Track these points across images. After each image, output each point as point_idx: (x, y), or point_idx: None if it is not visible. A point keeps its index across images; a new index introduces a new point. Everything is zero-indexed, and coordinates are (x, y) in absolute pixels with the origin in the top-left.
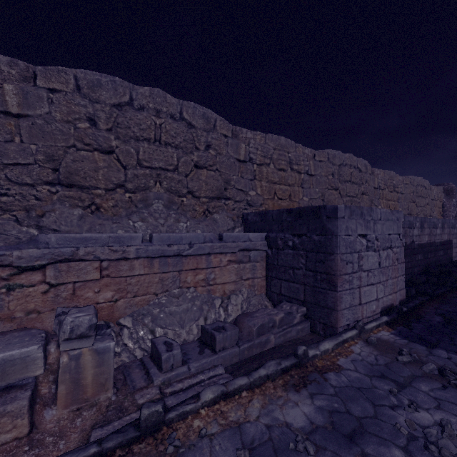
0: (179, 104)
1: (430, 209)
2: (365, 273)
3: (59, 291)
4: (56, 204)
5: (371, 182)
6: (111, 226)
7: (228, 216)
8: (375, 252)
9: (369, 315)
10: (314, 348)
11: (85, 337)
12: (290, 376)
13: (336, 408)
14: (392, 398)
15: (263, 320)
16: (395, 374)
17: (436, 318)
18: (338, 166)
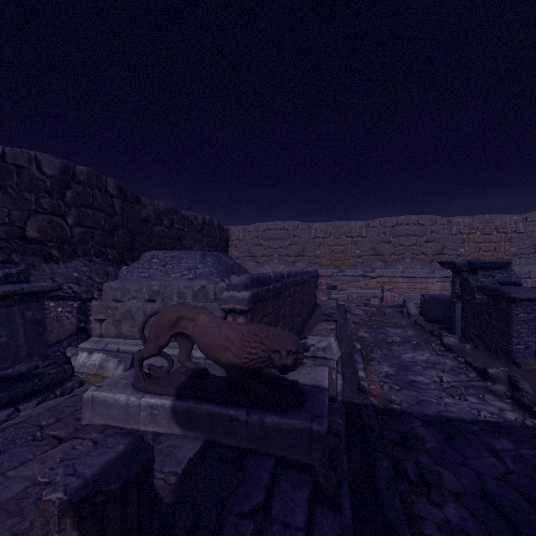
0: (417, 218)
1: None
2: None
3: (379, 284)
4: (374, 261)
5: None
6: (391, 267)
7: None
8: None
9: None
10: None
11: (388, 291)
12: None
13: None
14: None
15: None
16: None
17: None
18: None
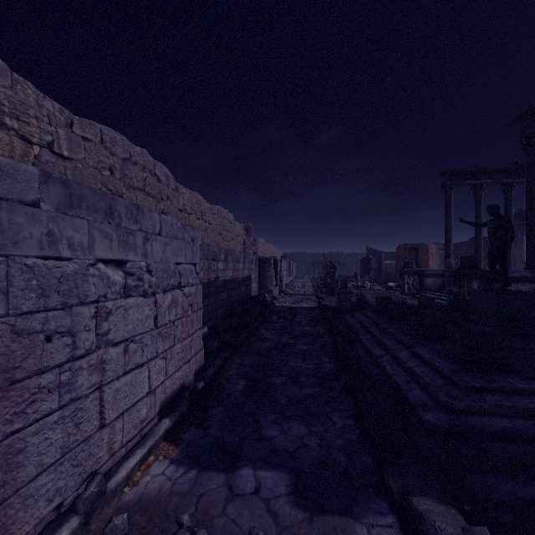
0: None
1: (234, 245)
2: (120, 348)
3: None
4: None
5: (175, 201)
6: None
7: None
8: (146, 297)
9: (131, 436)
10: None
11: None
12: None
13: None
14: None
15: None
16: None
17: (239, 384)
18: (121, 159)
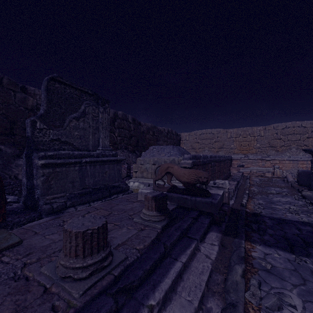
0: (301, 123)
1: None
2: None
3: (272, 164)
4: (269, 150)
5: None
6: (281, 154)
7: None
8: None
9: None
10: None
11: (277, 168)
12: None
13: None
14: None
15: None
16: None
17: None
18: None
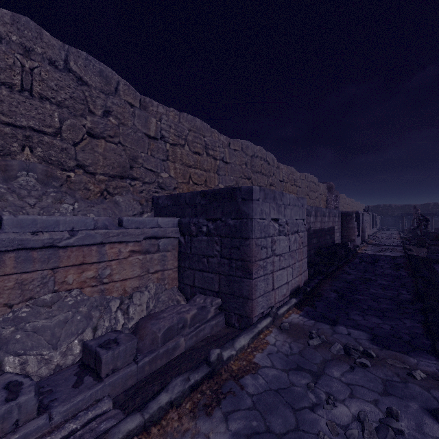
0: (64, 49)
1: (318, 202)
2: (278, 258)
3: None
4: None
5: (277, 175)
6: None
7: (135, 198)
8: (285, 236)
9: (281, 300)
10: (229, 347)
11: None
12: (201, 393)
13: (255, 427)
14: (310, 394)
15: (171, 322)
16: (310, 362)
17: (332, 294)
18: (250, 156)
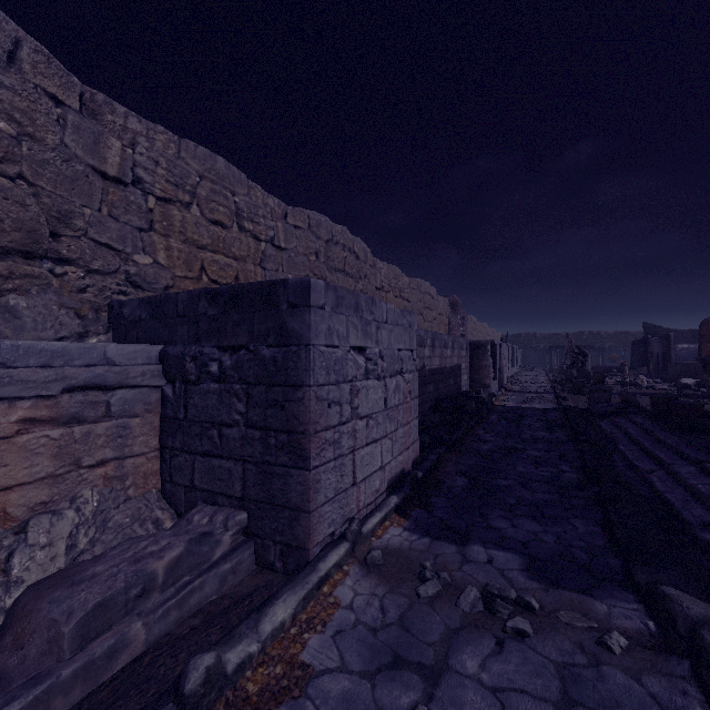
0: None
1: (437, 326)
2: (364, 422)
3: None
4: None
5: (373, 278)
6: None
7: (64, 303)
8: (379, 380)
9: (370, 501)
10: (247, 632)
11: None
12: None
13: None
14: None
15: (108, 589)
16: (419, 643)
17: (459, 480)
18: (325, 241)
